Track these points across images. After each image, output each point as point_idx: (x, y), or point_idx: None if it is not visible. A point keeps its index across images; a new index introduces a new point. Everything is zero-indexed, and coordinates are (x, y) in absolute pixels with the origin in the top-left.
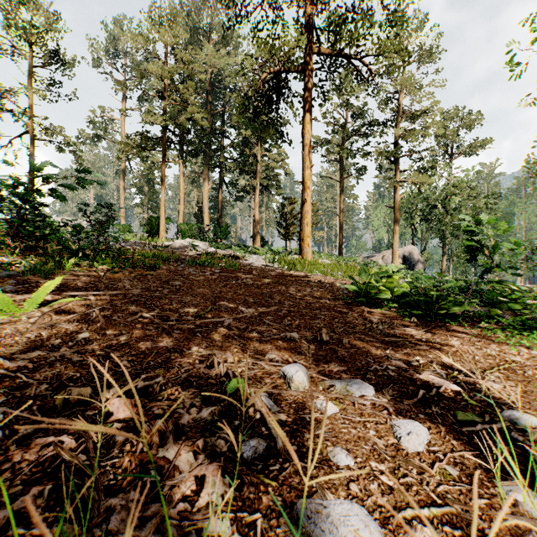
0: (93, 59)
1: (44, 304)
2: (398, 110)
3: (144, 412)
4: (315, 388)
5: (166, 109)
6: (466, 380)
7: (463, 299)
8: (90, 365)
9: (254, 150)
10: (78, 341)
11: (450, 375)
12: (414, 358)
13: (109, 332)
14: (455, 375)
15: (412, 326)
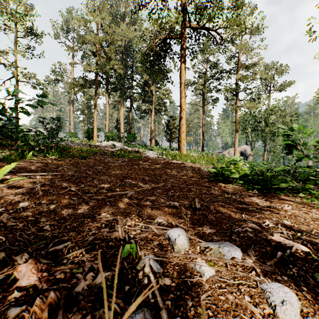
0: (54, 34)
1: (3, 181)
2: (237, 63)
3: (47, 277)
4: (193, 249)
5: (97, 62)
6: (308, 241)
7: (288, 178)
8: (18, 229)
9: (151, 88)
10: (18, 209)
11: (295, 236)
12: (264, 222)
13: (43, 202)
14: (298, 236)
15: (255, 196)
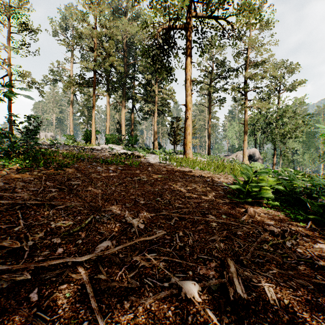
0: (52, 31)
1: None
2: (246, 60)
3: None
4: None
5: (95, 58)
6: None
7: None
8: None
9: (154, 87)
10: None
11: None
12: None
13: None
14: None
15: (319, 239)
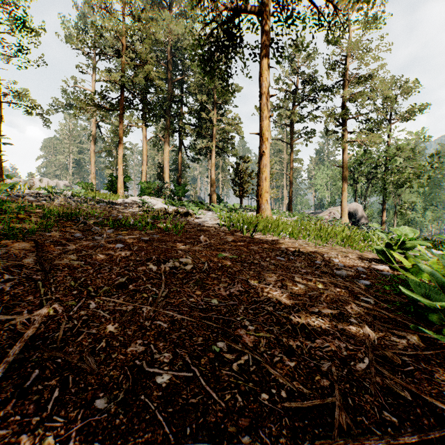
0: (65, 35)
1: None
2: (346, 74)
3: None
4: None
5: (121, 66)
6: None
7: None
8: None
9: (211, 114)
10: None
11: None
12: None
13: None
14: None
15: None
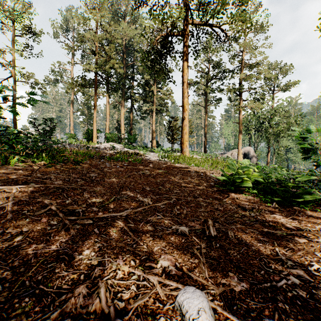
0: (54, 33)
1: None
2: (241, 62)
3: None
4: None
5: (97, 61)
6: None
7: (315, 190)
8: None
9: (152, 88)
10: None
11: None
12: (311, 264)
13: (9, 230)
14: None
15: (277, 212)
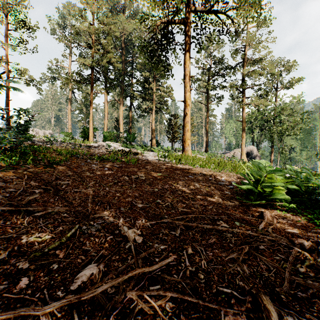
0: (51, 29)
1: None
2: (245, 58)
3: None
4: None
5: (92, 54)
6: None
7: None
8: None
9: (152, 85)
10: None
11: None
12: None
13: None
14: None
15: None
